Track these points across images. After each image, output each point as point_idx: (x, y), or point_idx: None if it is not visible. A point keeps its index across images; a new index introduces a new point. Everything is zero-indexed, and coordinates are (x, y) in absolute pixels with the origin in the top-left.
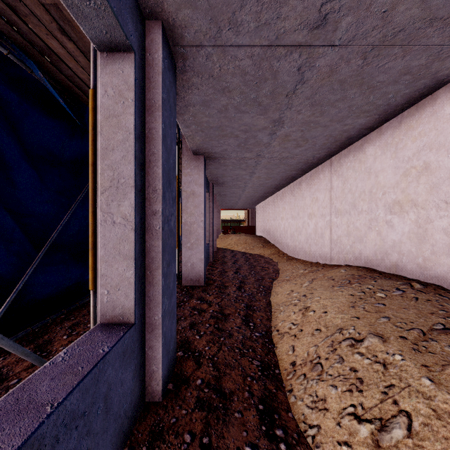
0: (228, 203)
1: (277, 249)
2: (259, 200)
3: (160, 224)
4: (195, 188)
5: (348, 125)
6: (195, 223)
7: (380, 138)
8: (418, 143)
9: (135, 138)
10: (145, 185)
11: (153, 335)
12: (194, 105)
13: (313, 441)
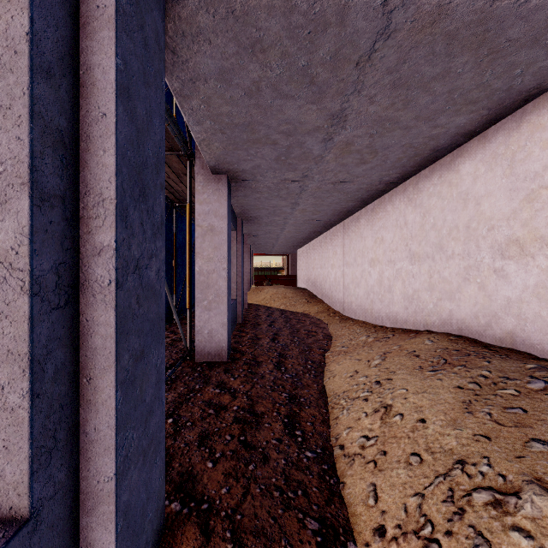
0: (262, 246)
1: (326, 305)
2: (301, 243)
3: (112, 275)
4: (215, 222)
5: (439, 127)
6: (214, 272)
7: (484, 148)
8: None
9: (31, 64)
10: (76, 188)
11: (96, 516)
12: (205, 80)
13: None
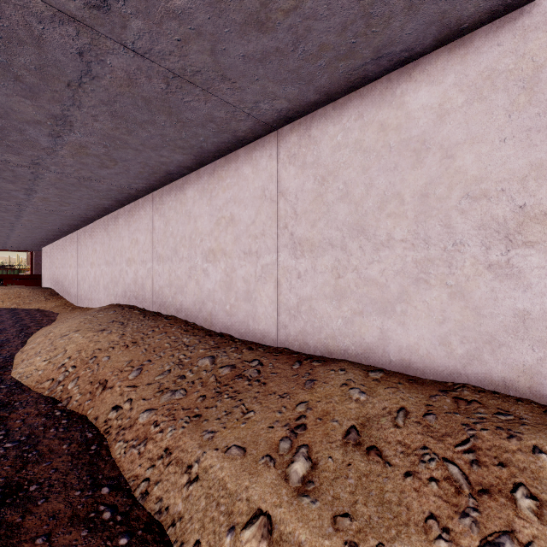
0: None
1: (65, 301)
2: (44, 242)
3: None
4: None
5: (98, 202)
6: None
7: (124, 215)
8: (135, 225)
9: None
10: None
11: None
12: None
13: (19, 377)
